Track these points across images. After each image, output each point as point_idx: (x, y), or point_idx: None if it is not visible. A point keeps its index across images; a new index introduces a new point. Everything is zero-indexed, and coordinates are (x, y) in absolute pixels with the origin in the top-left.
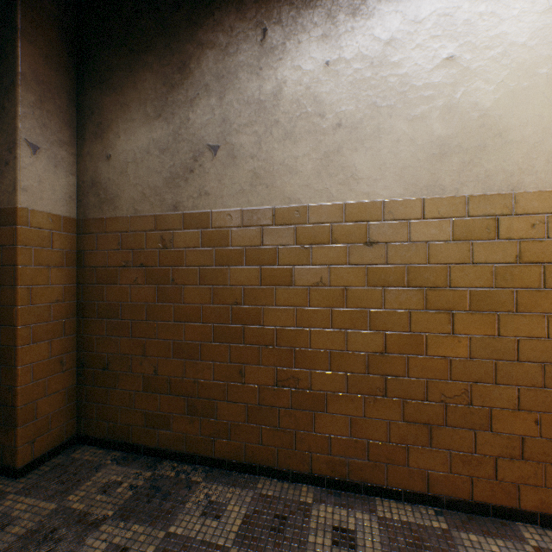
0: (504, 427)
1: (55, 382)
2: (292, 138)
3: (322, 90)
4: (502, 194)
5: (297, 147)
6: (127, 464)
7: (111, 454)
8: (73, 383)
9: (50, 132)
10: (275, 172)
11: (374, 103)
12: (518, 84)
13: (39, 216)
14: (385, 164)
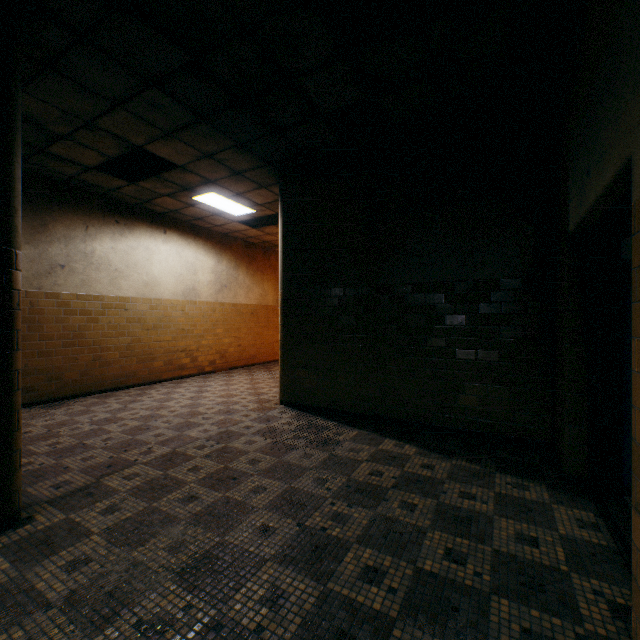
0: (161, 359)
1: None
2: (100, 270)
3: (111, 256)
4: (160, 299)
5: (102, 274)
6: None
7: None
8: None
9: None
10: (93, 281)
11: (128, 266)
12: (163, 271)
13: None
14: (132, 286)
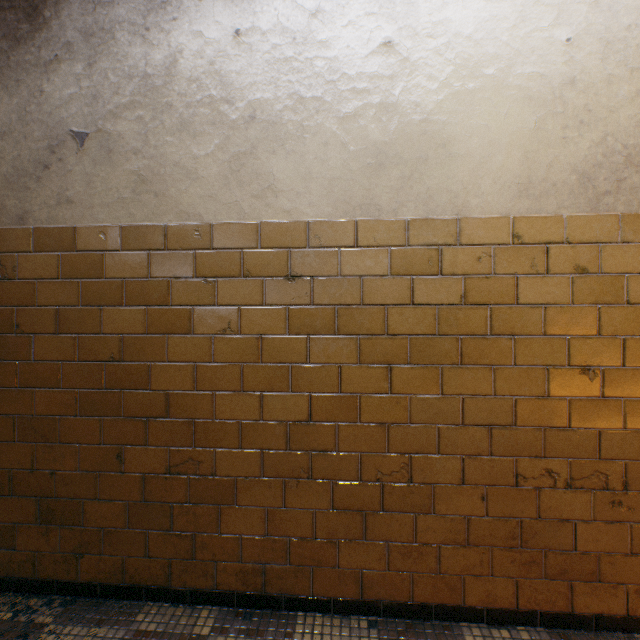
0: (449, 507)
1: None
2: (191, 130)
3: (230, 67)
4: (446, 219)
5: (198, 142)
6: None
7: None
8: None
9: None
10: (168, 175)
11: (297, 91)
12: (464, 85)
13: None
14: (311, 173)
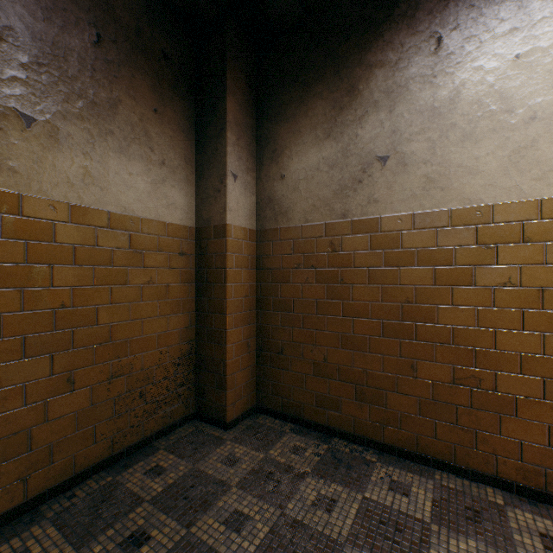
0: None
1: (244, 360)
2: (472, 139)
3: (509, 85)
4: None
5: (478, 147)
6: (303, 435)
7: (286, 425)
8: (253, 362)
9: (242, 163)
10: (451, 174)
11: None
12: None
13: (237, 230)
14: None
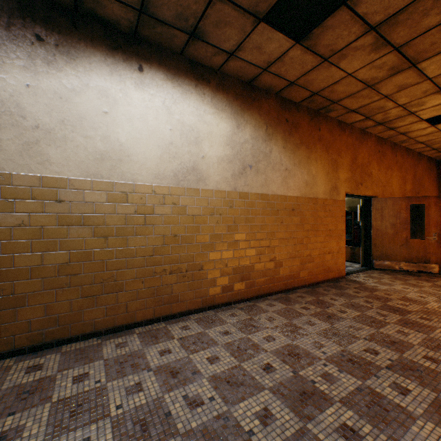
0: (131, 288)
1: None
2: None
3: (24, 101)
4: (130, 183)
5: (3, 132)
6: None
7: None
8: None
9: None
10: None
11: (63, 121)
12: (136, 136)
13: None
14: (70, 157)
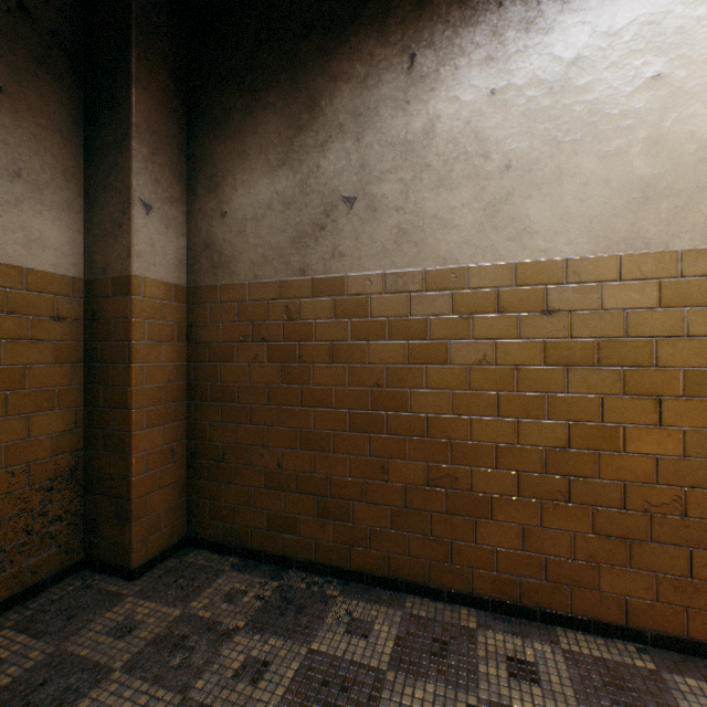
0: None
1: (167, 474)
2: (448, 185)
3: (485, 124)
4: None
5: (454, 195)
6: (248, 572)
7: (228, 560)
8: (183, 476)
9: (162, 188)
10: (426, 226)
11: (554, 137)
12: None
13: (151, 285)
14: (569, 213)
